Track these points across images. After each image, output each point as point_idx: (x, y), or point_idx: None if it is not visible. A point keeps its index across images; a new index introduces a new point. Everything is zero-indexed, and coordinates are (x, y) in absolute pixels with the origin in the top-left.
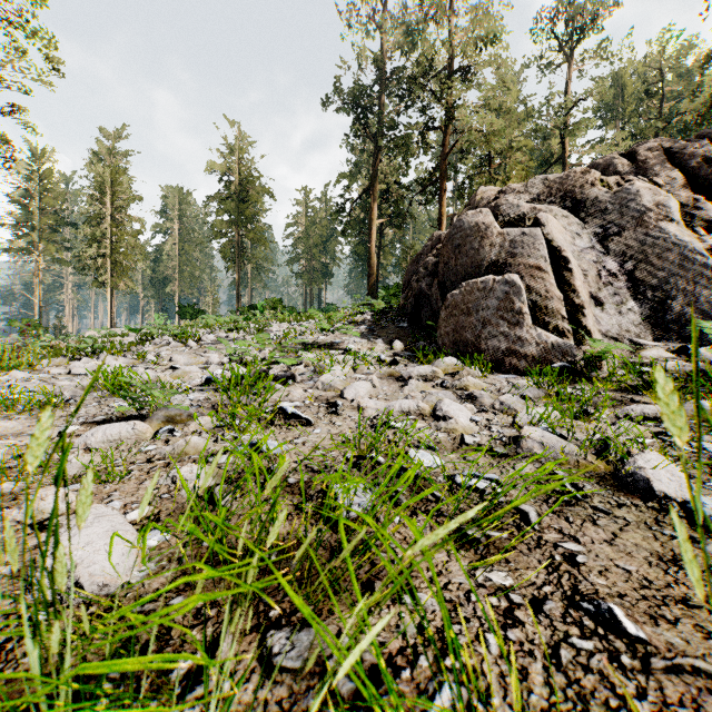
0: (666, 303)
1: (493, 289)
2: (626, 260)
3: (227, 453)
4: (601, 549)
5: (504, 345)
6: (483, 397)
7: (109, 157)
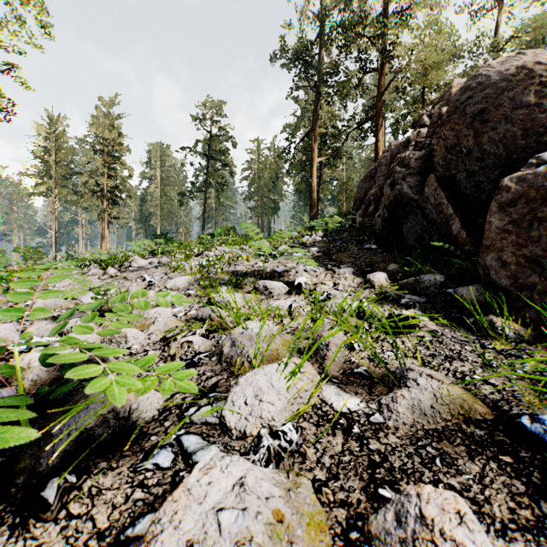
0: None
1: None
2: None
3: None
4: None
5: None
6: None
7: (105, 120)
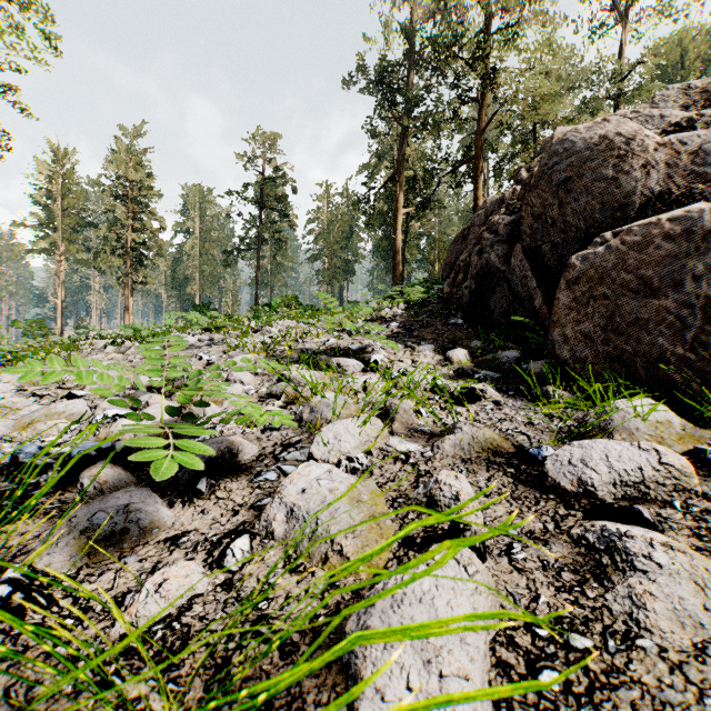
0: None
1: None
2: None
3: None
4: None
5: None
6: None
7: (128, 155)
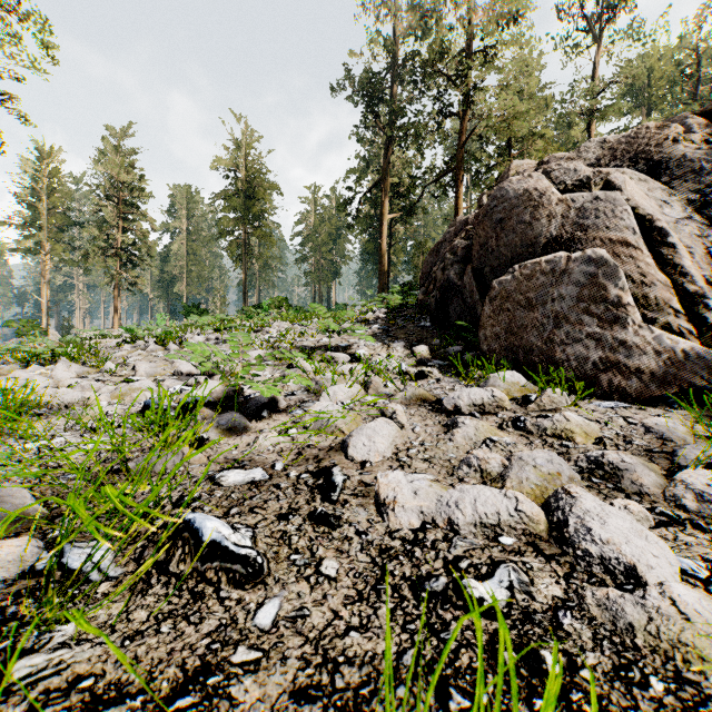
0: None
1: (567, 271)
2: None
3: None
4: None
5: (595, 353)
6: (634, 471)
7: (116, 155)
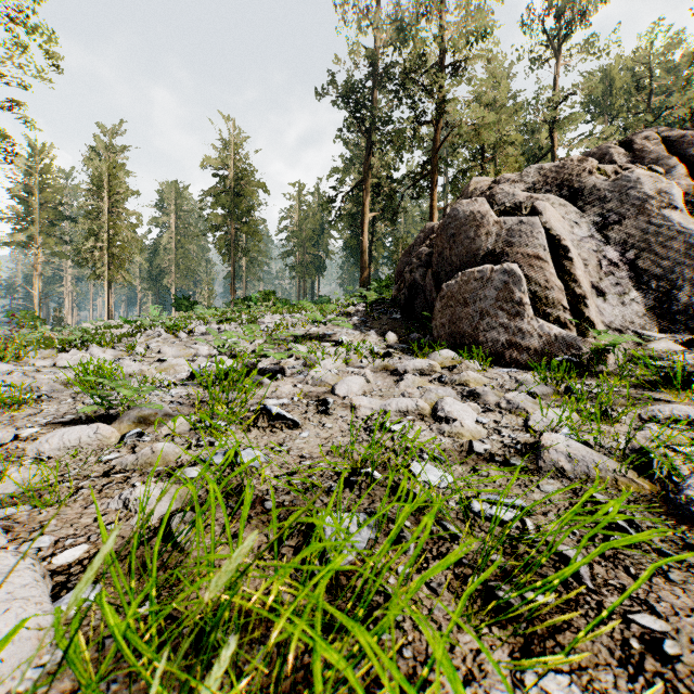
0: (672, 293)
1: (491, 279)
2: (628, 249)
3: (198, 464)
4: (691, 626)
5: (504, 337)
6: (487, 394)
7: (107, 152)
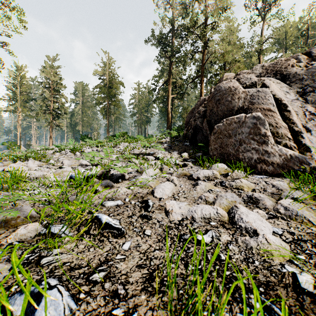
0: None
1: (245, 122)
2: None
3: None
4: None
5: (255, 156)
6: (264, 200)
7: (50, 69)
